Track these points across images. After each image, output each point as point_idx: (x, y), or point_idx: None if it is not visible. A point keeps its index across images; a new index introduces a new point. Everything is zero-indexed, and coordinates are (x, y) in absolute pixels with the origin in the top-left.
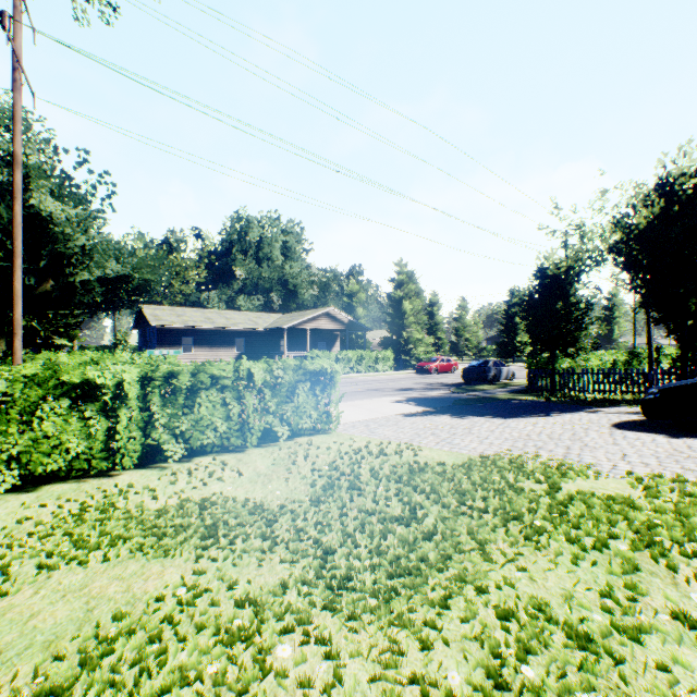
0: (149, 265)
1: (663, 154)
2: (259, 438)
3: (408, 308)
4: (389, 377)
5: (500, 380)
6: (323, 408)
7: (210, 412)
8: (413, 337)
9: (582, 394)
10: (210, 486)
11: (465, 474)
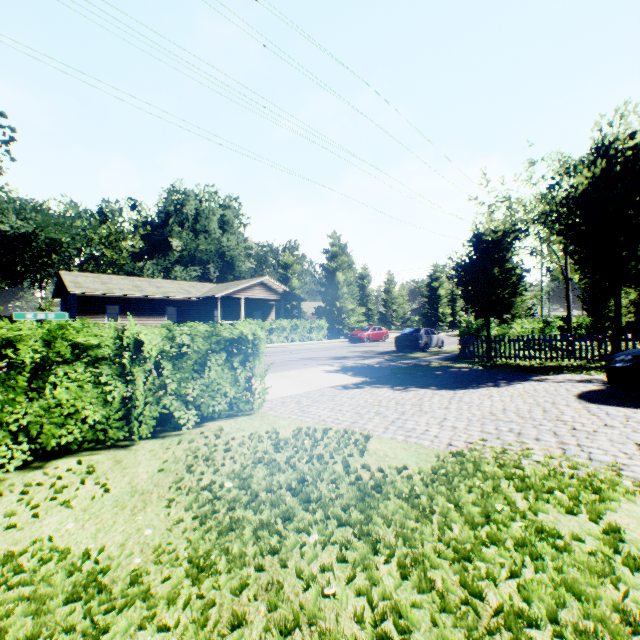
0: (58, 222)
1: (600, 116)
2: (156, 426)
3: (342, 279)
4: (323, 345)
5: (429, 348)
6: (244, 384)
7: (74, 395)
8: (346, 307)
9: (515, 361)
10: (43, 519)
11: (449, 497)
